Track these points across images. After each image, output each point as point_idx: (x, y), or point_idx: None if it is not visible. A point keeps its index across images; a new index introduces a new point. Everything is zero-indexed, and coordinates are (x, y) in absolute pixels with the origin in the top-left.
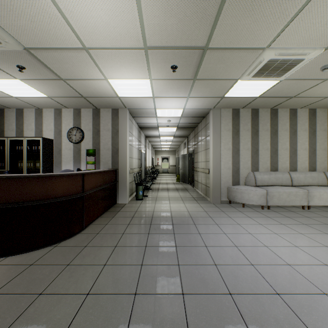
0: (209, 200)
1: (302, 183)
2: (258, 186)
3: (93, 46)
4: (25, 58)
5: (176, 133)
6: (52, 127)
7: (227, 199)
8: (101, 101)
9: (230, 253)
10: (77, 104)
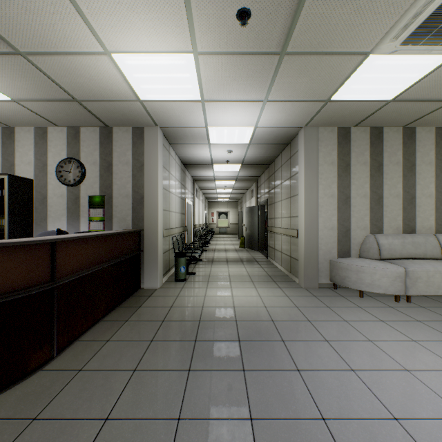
0: (298, 282)
1: None
2: (384, 260)
3: None
4: None
5: (240, 174)
6: (30, 159)
7: (329, 280)
8: (111, 109)
9: None
10: (69, 116)
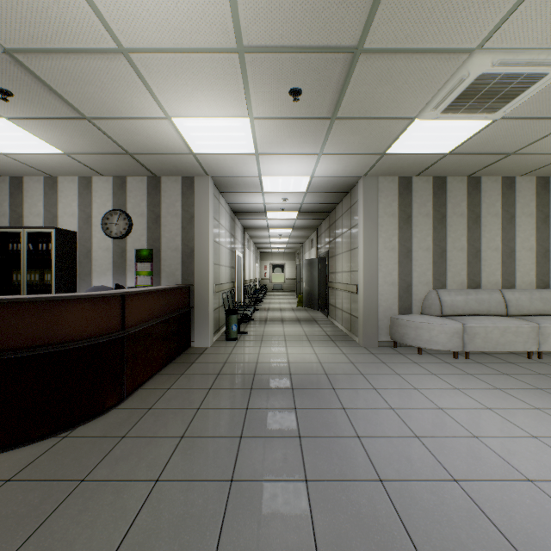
0: (358, 341)
1: (525, 311)
2: (446, 316)
3: (137, 46)
4: (9, 73)
5: (297, 222)
6: (74, 210)
7: (389, 338)
8: (162, 161)
9: (407, 453)
10: (118, 167)
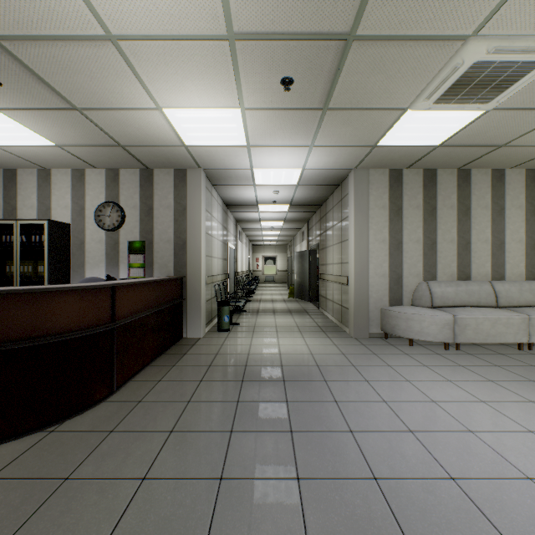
0: (348, 332)
1: (515, 302)
2: (437, 308)
3: (125, 33)
4: None
5: (288, 215)
6: (67, 202)
7: (380, 330)
8: (154, 153)
9: (401, 448)
10: (111, 159)
